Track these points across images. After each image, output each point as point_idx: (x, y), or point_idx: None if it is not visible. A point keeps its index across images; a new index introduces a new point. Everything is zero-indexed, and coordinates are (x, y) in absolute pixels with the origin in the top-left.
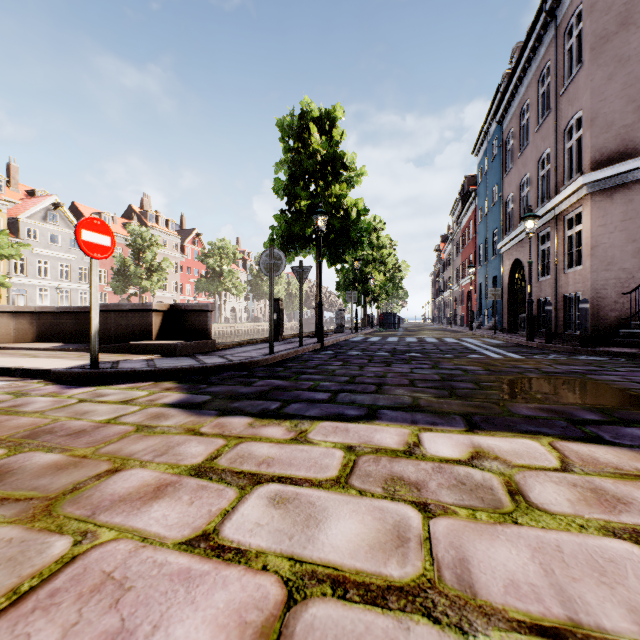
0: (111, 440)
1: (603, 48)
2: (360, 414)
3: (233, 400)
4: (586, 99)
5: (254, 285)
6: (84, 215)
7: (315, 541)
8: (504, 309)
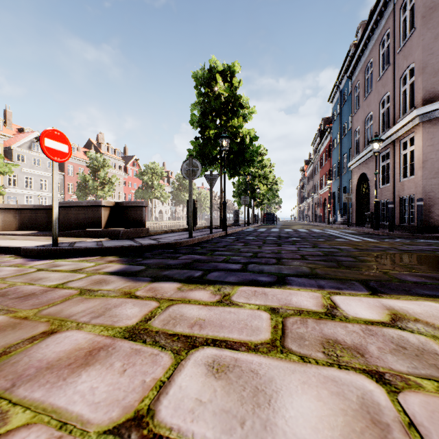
0: (55, 302)
1: (431, 16)
2: (271, 280)
3: (163, 269)
4: (418, 54)
5: (175, 194)
6: None
7: (273, 429)
8: (353, 209)
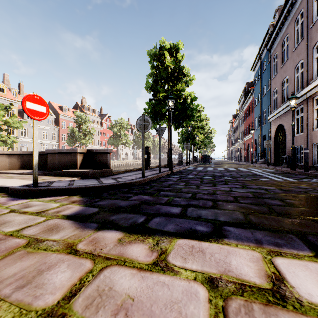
0: None
1: None
2: (208, 230)
3: (113, 213)
4: None
5: (136, 141)
6: (54, 107)
7: None
8: (271, 152)
